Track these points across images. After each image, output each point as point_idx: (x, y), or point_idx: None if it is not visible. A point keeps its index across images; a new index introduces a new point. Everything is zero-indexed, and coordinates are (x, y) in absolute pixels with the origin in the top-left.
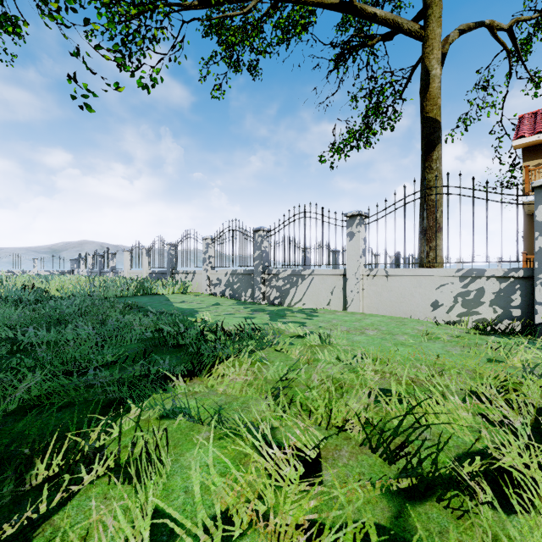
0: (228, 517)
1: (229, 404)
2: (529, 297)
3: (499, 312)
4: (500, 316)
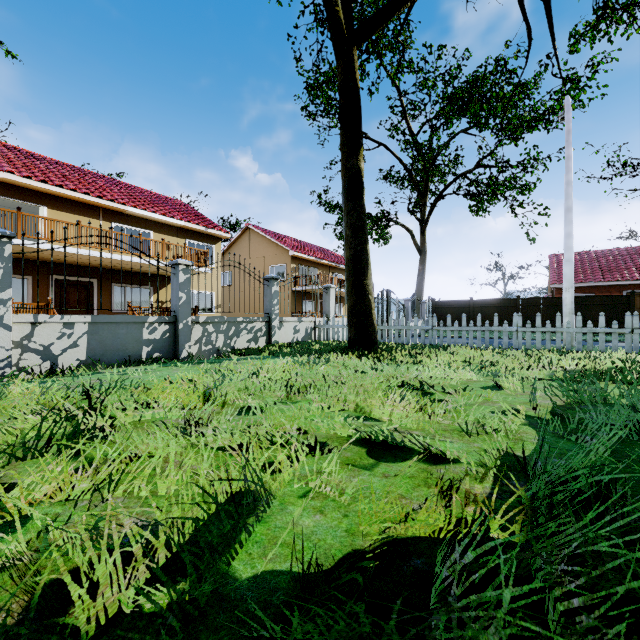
0: (3, 523)
1: None
2: None
3: None
4: None
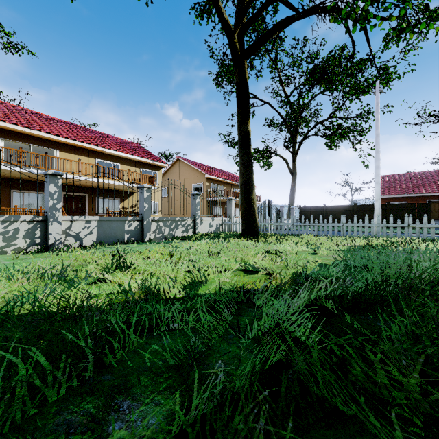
0: (120, 285)
1: (40, 292)
2: (45, 231)
3: (29, 242)
4: (29, 244)
